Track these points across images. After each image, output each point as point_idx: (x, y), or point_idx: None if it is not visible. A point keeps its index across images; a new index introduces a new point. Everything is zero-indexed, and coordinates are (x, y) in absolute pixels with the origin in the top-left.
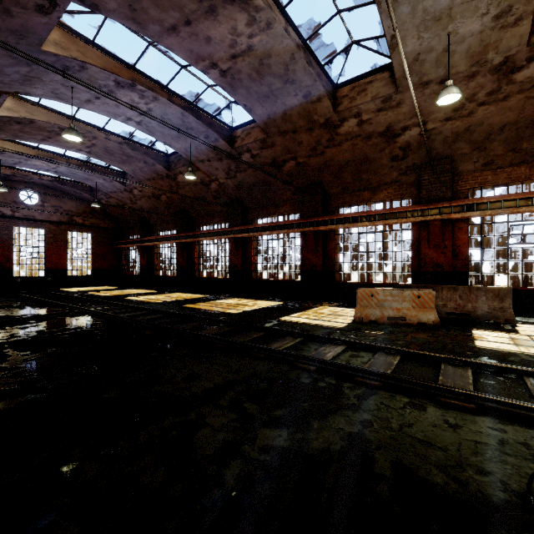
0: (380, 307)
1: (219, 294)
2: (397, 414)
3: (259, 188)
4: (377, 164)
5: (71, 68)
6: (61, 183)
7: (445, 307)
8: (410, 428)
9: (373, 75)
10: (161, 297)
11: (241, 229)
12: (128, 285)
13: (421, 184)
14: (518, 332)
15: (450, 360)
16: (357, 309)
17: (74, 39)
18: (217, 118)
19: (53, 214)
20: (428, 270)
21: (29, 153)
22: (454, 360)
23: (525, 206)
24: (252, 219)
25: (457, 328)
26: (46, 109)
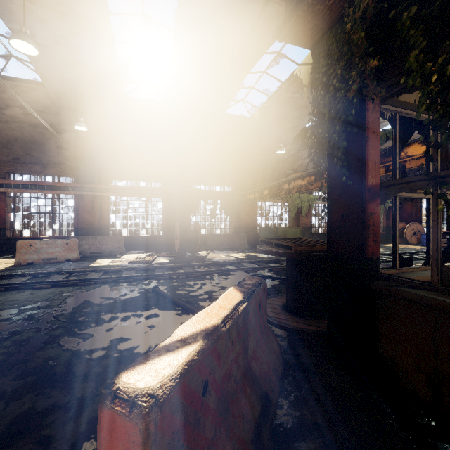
0: (38, 253)
1: None
2: (4, 297)
3: None
4: (46, 148)
5: None
6: None
7: (90, 249)
8: (7, 299)
9: (35, 85)
10: None
11: None
12: None
13: (80, 170)
14: (120, 257)
15: (61, 273)
16: (17, 256)
17: None
18: None
19: None
20: (84, 227)
21: None
22: (62, 272)
23: (133, 193)
24: None
25: (90, 260)
26: None
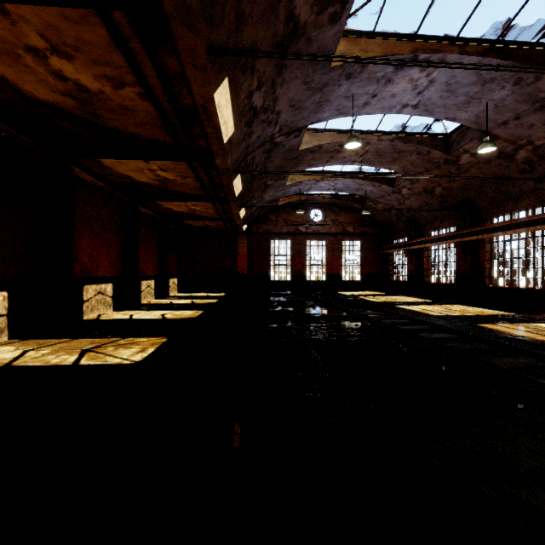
0: None
1: (529, 312)
2: None
3: None
4: None
5: (353, 74)
6: (337, 199)
7: None
8: None
9: None
10: (438, 309)
11: None
12: (394, 292)
13: None
14: None
15: None
16: None
17: (356, 41)
18: (539, 44)
19: (332, 226)
20: None
21: (317, 178)
22: None
23: None
24: None
25: None
26: (329, 132)
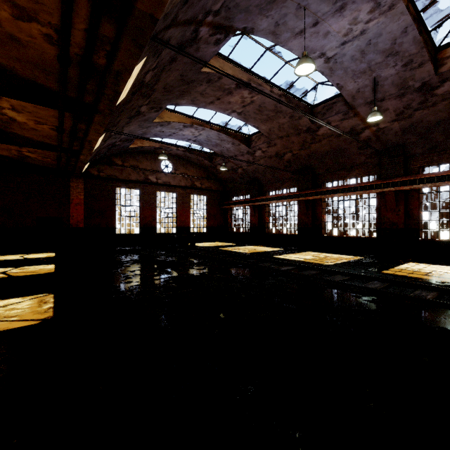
0: None
1: (364, 255)
2: None
3: (446, 127)
4: None
5: None
6: (190, 153)
7: None
8: None
9: None
10: (311, 257)
11: (408, 179)
12: (235, 241)
13: None
14: None
15: None
16: None
17: None
18: (429, 35)
19: (182, 180)
20: None
21: (186, 122)
22: None
23: None
24: (419, 167)
25: None
26: (232, 63)
